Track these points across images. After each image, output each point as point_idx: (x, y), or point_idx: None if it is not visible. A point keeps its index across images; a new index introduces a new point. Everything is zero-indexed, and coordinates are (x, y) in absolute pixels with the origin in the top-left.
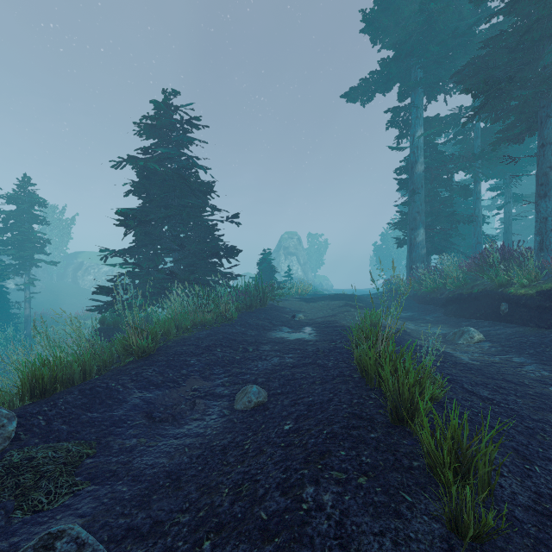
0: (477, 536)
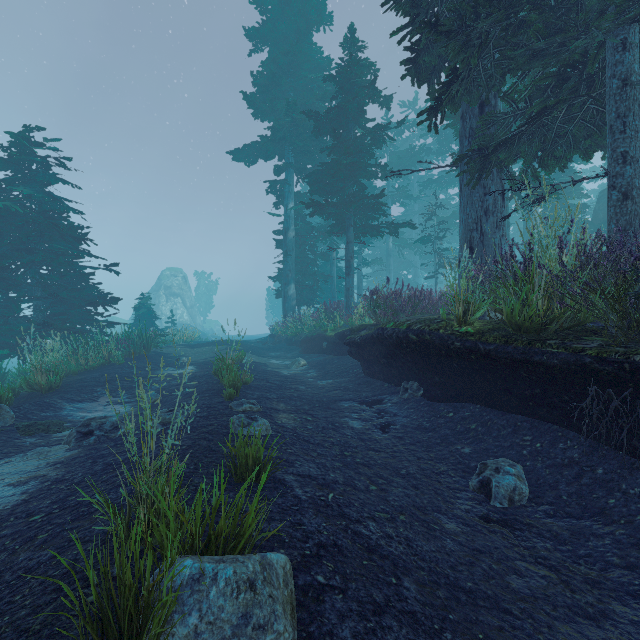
0: (231, 399)
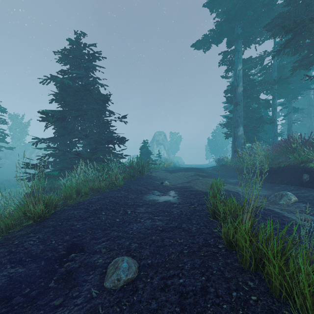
0: None
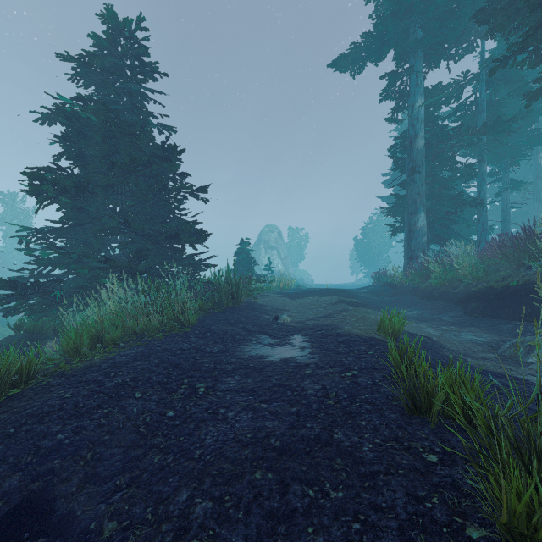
0: None
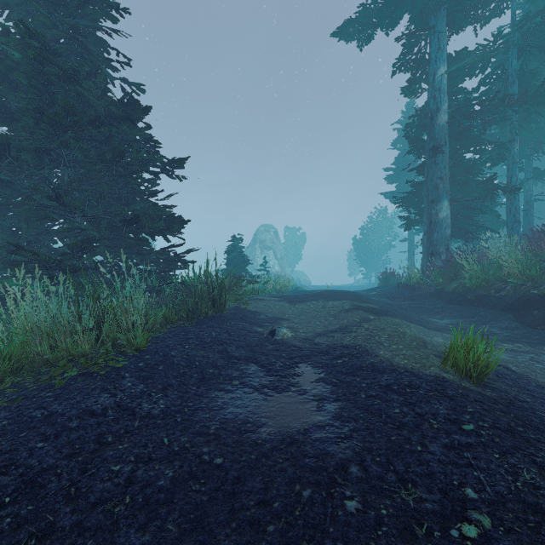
0: None
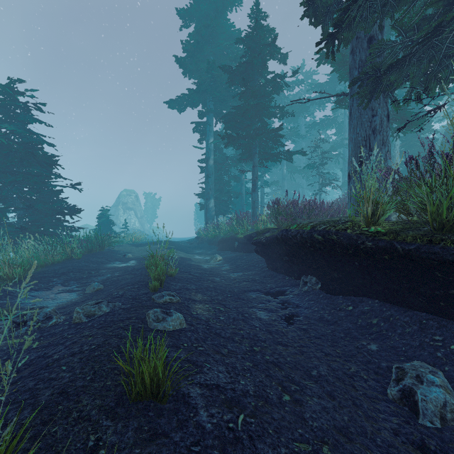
0: (155, 290)
